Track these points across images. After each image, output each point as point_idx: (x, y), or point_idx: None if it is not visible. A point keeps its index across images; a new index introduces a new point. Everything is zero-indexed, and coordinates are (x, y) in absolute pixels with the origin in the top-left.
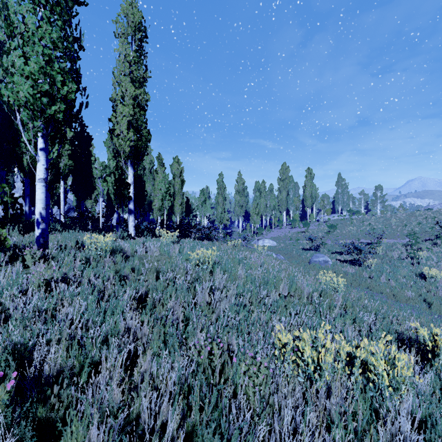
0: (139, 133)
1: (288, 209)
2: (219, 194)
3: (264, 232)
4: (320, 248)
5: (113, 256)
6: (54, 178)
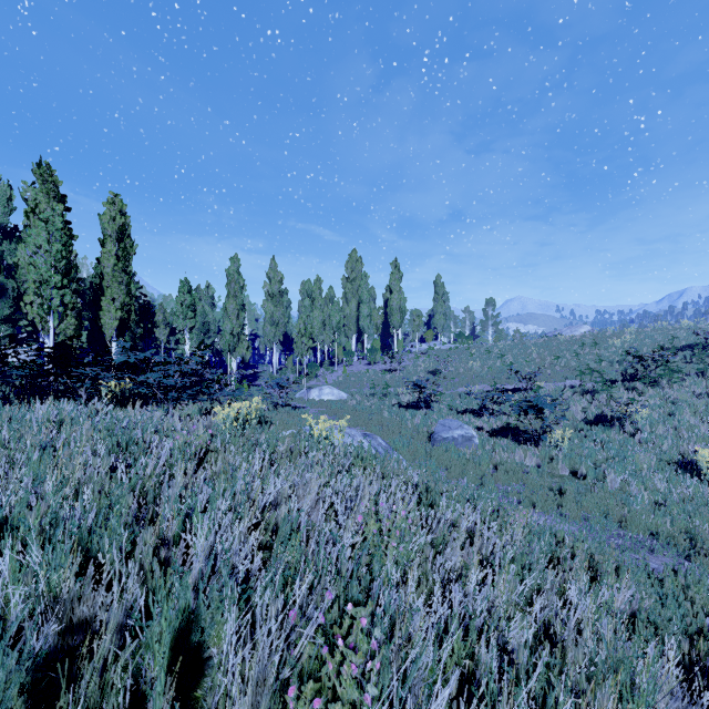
0: None
1: (360, 332)
2: (230, 295)
3: (319, 372)
4: (433, 404)
5: None
6: None
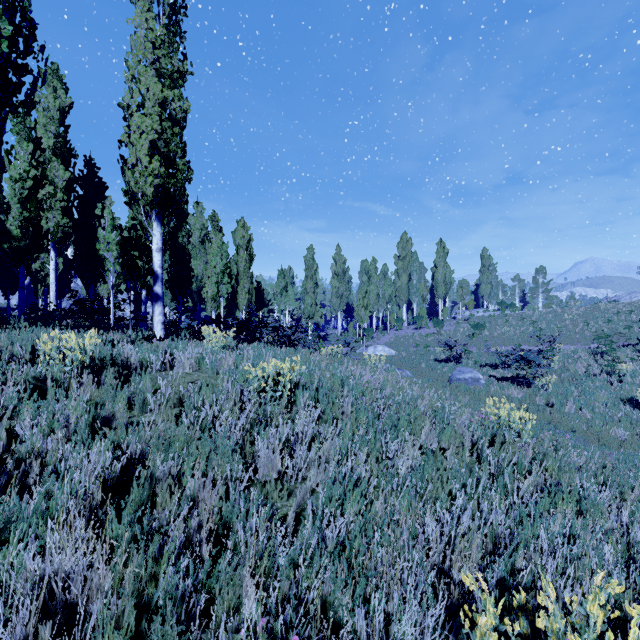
0: (172, 165)
1: (410, 301)
2: (308, 277)
3: (375, 335)
4: (462, 359)
5: (100, 375)
6: (32, 243)
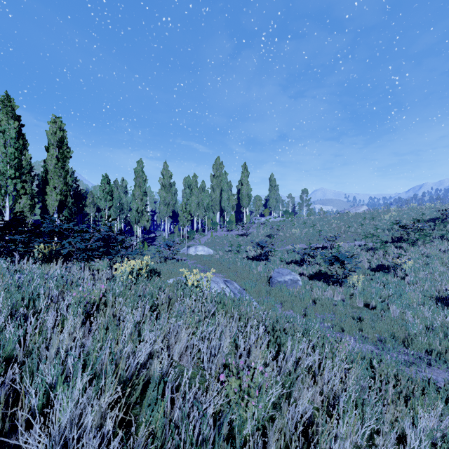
0: None
1: (222, 210)
2: (136, 186)
3: (195, 236)
4: (270, 257)
5: None
6: None
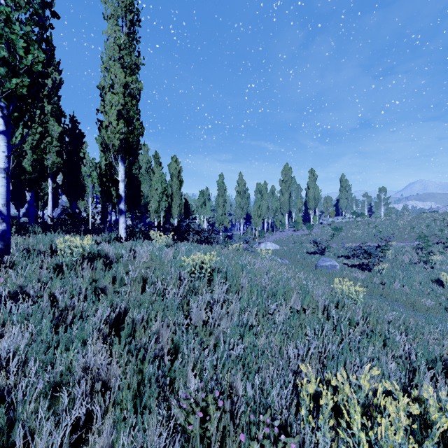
0: (131, 125)
1: (290, 211)
2: (220, 195)
3: (265, 235)
4: (325, 252)
5: (93, 263)
6: (39, 176)
